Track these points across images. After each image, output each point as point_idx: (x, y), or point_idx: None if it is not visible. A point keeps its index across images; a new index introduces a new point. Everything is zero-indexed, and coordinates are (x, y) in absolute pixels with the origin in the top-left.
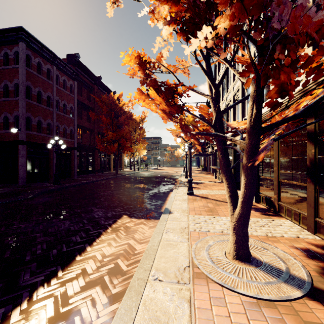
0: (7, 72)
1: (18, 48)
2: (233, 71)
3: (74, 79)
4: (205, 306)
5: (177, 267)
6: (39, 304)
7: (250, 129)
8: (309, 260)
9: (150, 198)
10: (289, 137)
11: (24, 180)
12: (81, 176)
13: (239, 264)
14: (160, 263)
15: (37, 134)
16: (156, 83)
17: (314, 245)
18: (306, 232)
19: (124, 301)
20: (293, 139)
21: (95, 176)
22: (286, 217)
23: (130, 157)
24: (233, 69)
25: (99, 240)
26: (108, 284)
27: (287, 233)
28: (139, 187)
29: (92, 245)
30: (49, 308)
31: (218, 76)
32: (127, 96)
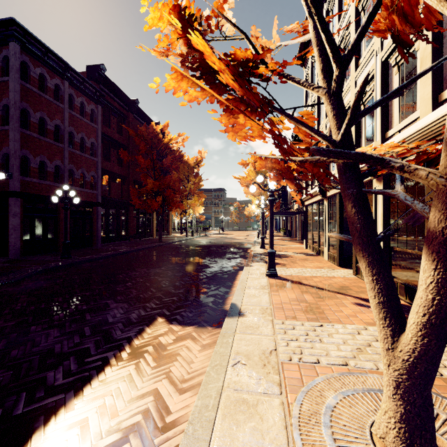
0: None
1: (8, 52)
2: None
3: (97, 101)
4: None
5: None
6: None
7: None
8: None
9: (207, 282)
10: None
11: (17, 252)
12: (108, 245)
13: None
14: None
15: (38, 182)
16: None
17: None
18: None
19: None
20: None
21: (128, 244)
22: None
23: (181, 217)
24: None
25: (99, 380)
26: None
27: None
28: (192, 262)
29: (81, 397)
30: None
31: (312, 93)
32: (152, 85)
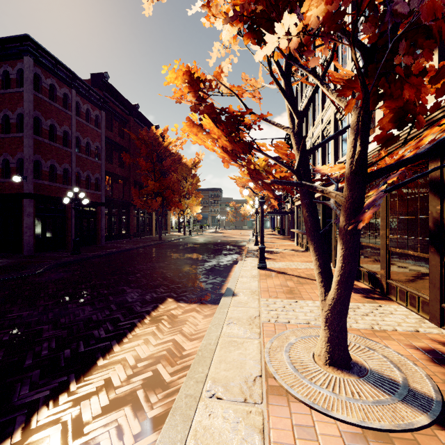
0: (8, 98)
1: (23, 65)
2: (325, 90)
3: (101, 108)
4: (286, 439)
5: (244, 376)
6: (39, 434)
7: (351, 175)
8: (436, 367)
9: (206, 273)
10: (403, 188)
11: (30, 249)
12: (111, 243)
13: (334, 373)
14: (218, 371)
15: (49, 184)
16: (213, 110)
17: (441, 344)
18: (428, 324)
19: (165, 432)
20: (409, 191)
21: (130, 242)
22: (399, 301)
23: (179, 216)
24: (325, 88)
25: (132, 335)
26: (142, 403)
27: (401, 325)
28: (191, 258)
29: (122, 343)
30: (53, 440)
31: (301, 103)
32: (172, 129)
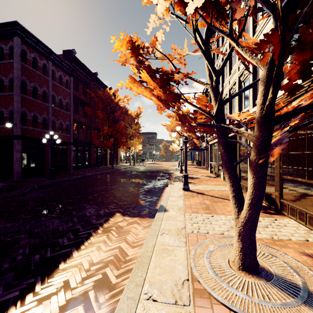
0: (3, 67)
1: (13, 43)
2: (240, 50)
3: (70, 74)
4: None
5: (174, 280)
6: None
7: (261, 119)
8: None
9: (145, 193)
10: None
11: (19, 175)
12: (77, 171)
13: (247, 277)
14: (154, 275)
15: (32, 129)
16: (150, 70)
17: None
18: None
19: None
20: (298, 133)
21: (91, 170)
22: (290, 216)
23: (126, 152)
24: (240, 48)
25: (88, 242)
26: (92, 303)
27: (294, 236)
28: (134, 182)
29: (80, 249)
30: None
31: None
32: (118, 85)
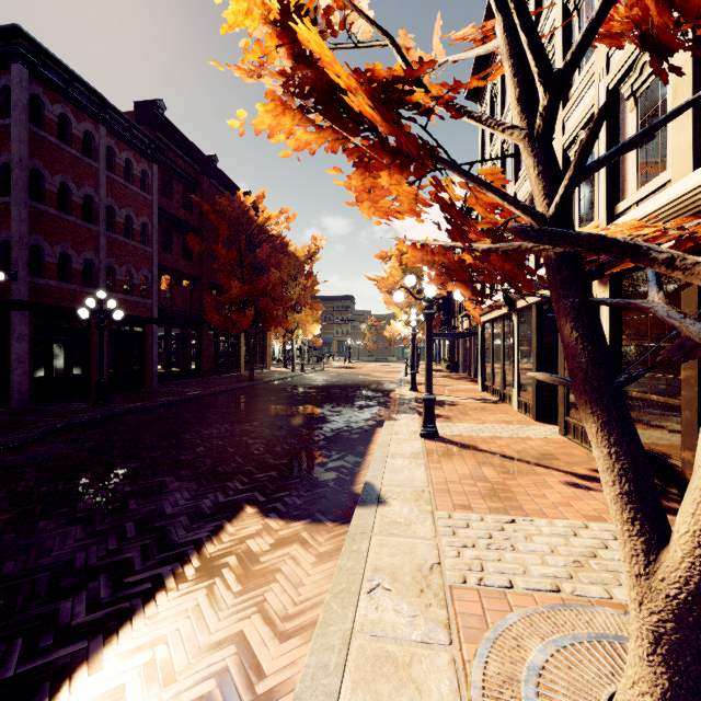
0: None
1: (10, 79)
2: None
3: (152, 158)
4: None
5: None
6: None
7: None
8: None
9: (326, 446)
10: None
11: (23, 397)
12: (169, 385)
13: None
14: None
15: (58, 285)
16: None
17: None
18: None
19: None
20: None
21: (201, 384)
22: None
23: (284, 341)
24: None
25: (147, 616)
26: None
27: None
28: (301, 414)
29: (116, 647)
30: None
31: (492, 145)
32: (233, 123)
